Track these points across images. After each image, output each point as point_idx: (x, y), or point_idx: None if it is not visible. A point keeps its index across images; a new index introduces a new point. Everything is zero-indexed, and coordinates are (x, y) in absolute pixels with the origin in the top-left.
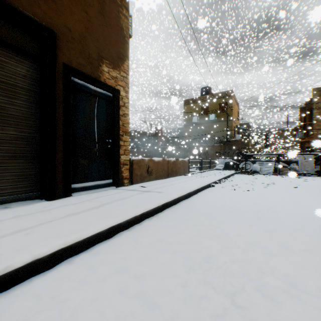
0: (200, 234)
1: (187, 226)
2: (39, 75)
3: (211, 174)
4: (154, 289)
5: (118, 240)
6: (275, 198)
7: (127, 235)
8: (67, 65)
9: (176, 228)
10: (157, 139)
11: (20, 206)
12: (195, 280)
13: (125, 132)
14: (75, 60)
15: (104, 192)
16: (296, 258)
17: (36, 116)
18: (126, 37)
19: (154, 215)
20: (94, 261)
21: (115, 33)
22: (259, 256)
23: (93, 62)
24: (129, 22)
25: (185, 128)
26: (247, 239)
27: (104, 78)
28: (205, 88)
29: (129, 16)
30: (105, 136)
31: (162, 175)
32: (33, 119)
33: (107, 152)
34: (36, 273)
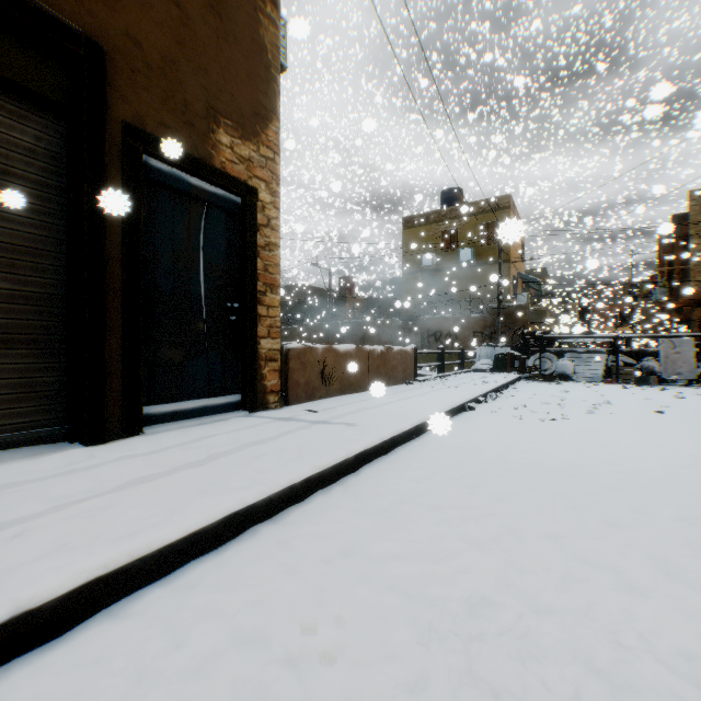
0: (449, 532)
1: (416, 511)
2: (66, 151)
3: (466, 382)
4: (335, 700)
5: (247, 549)
6: (618, 438)
7: (269, 535)
8: (134, 128)
9: (390, 517)
10: (343, 303)
11: (17, 460)
12: (446, 671)
13: (271, 285)
14: (152, 116)
15: (220, 424)
16: (700, 600)
17: (60, 247)
18: (272, 67)
19: (336, 482)
20: (180, 609)
21: (246, 57)
22: (605, 594)
23: (194, 122)
24: (281, 37)
25: (405, 280)
26: (568, 547)
27: (220, 161)
28: (450, 191)
29: (279, 21)
30: (224, 295)
31: (355, 383)
32: (51, 253)
33: (229, 332)
34: (24, 647)
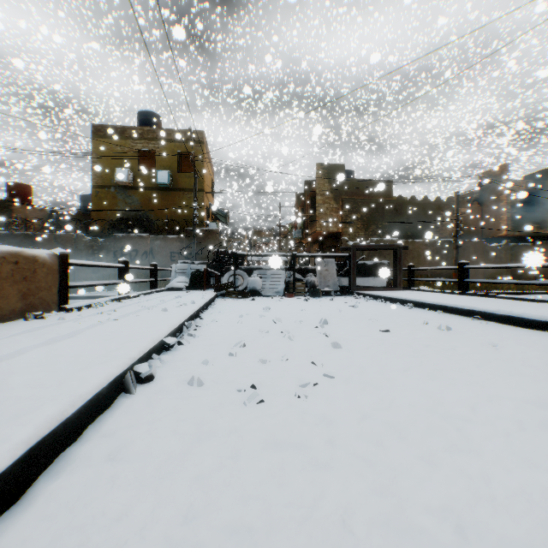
0: None
1: None
2: None
3: (154, 306)
4: None
5: None
6: (534, 460)
7: None
8: None
9: None
10: (11, 212)
11: None
12: None
13: None
14: None
15: None
16: None
17: None
18: None
19: None
20: None
21: None
22: None
23: None
24: None
25: (96, 193)
26: None
27: None
28: (148, 114)
29: None
30: None
31: None
32: None
33: None
34: None
